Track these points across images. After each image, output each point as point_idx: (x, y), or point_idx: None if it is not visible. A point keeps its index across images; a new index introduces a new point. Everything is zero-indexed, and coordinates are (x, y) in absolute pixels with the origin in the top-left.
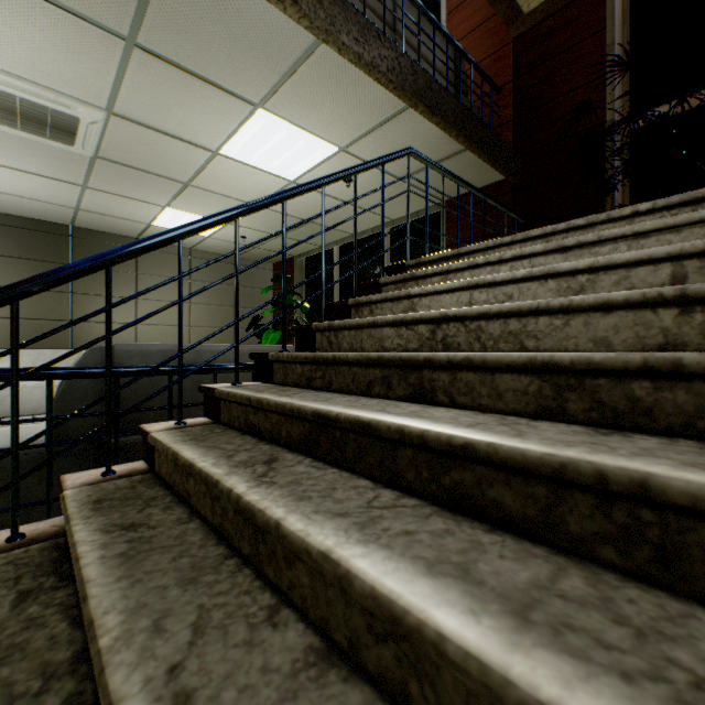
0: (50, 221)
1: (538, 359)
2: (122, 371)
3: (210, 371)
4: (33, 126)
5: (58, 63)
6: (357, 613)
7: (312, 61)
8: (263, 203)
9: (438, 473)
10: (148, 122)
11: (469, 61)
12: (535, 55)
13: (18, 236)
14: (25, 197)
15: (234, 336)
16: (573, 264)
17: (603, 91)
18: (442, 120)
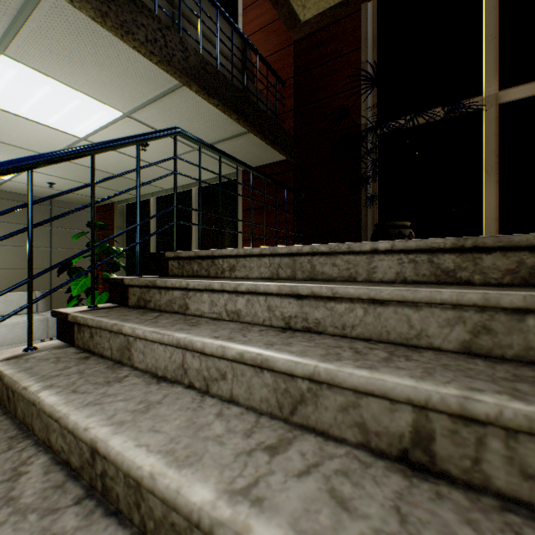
0: None
1: None
2: None
3: None
4: None
5: None
6: None
7: (46, 8)
8: None
9: None
10: None
11: (255, 52)
12: (311, 59)
13: None
14: None
15: (49, 276)
16: (290, 366)
17: (359, 99)
18: (220, 102)
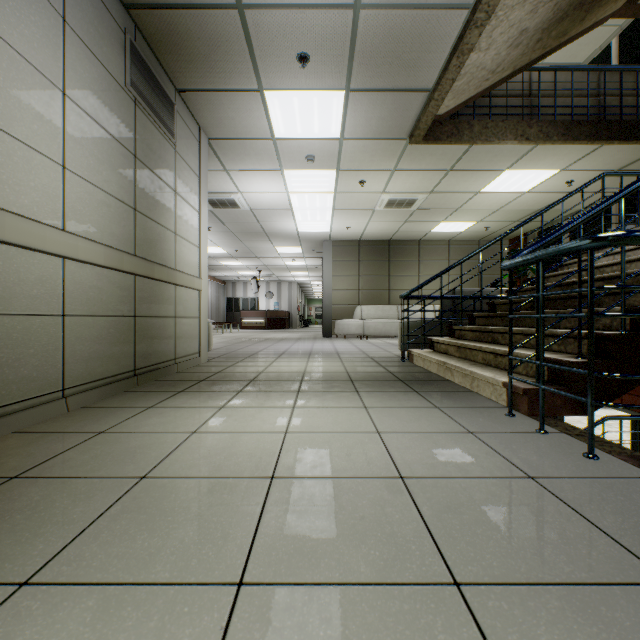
0: (380, 240)
1: (600, 277)
2: (459, 297)
3: (488, 298)
4: (398, 206)
5: (418, 184)
6: None
7: (536, 148)
8: (512, 230)
9: (564, 304)
10: (446, 191)
11: None
12: None
13: (368, 250)
14: (376, 232)
15: None
16: None
17: None
18: (637, 141)
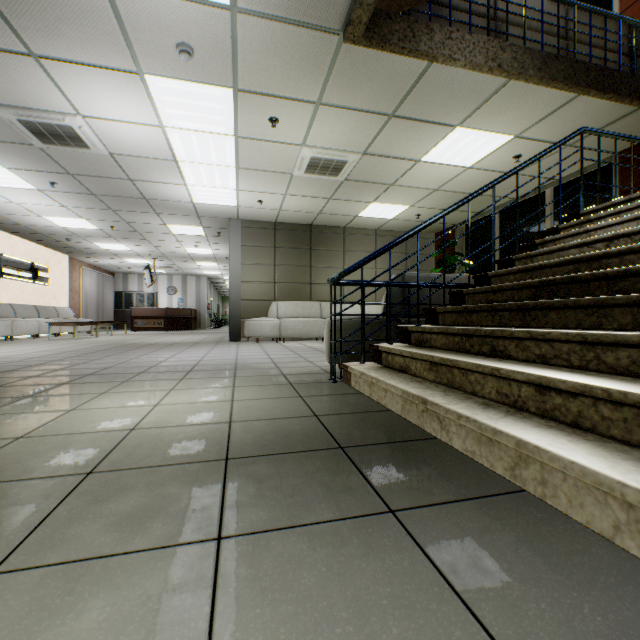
0: (300, 224)
1: None
2: (412, 284)
3: (448, 287)
4: (323, 171)
5: (349, 137)
6: (579, 313)
7: (502, 91)
8: (483, 190)
9: (611, 287)
10: (382, 154)
11: None
12: None
13: (286, 235)
14: (296, 211)
15: None
16: None
17: None
18: (613, 95)
